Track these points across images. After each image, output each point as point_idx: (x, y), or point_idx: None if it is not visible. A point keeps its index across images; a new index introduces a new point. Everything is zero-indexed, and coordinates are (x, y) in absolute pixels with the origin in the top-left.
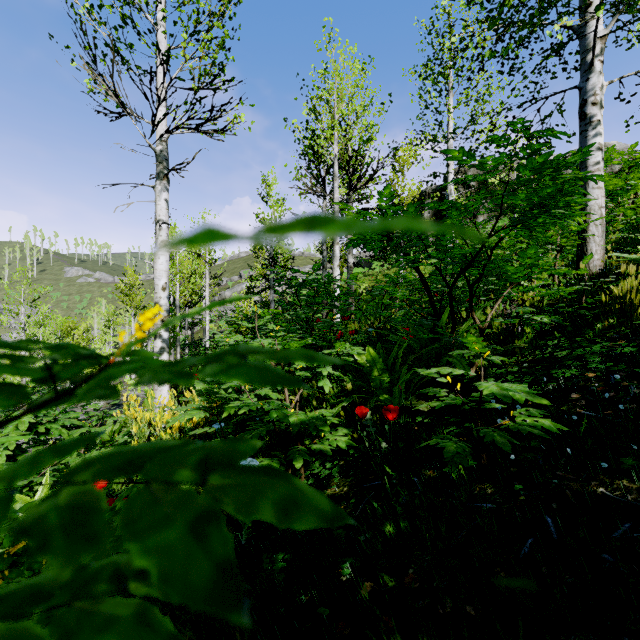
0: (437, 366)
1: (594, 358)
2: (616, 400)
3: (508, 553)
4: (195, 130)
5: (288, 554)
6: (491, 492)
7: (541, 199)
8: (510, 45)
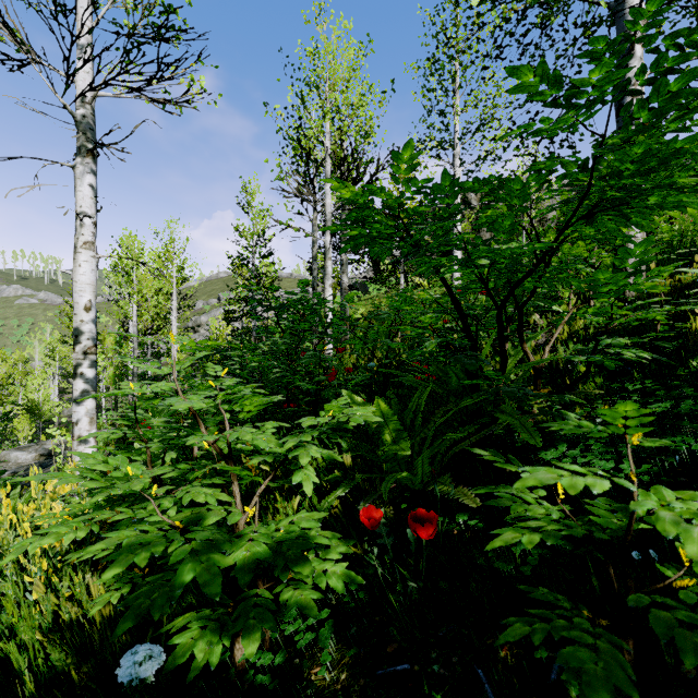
0: (479, 425)
1: None
2: None
3: None
4: (133, 90)
5: None
6: None
7: (660, 162)
8: None
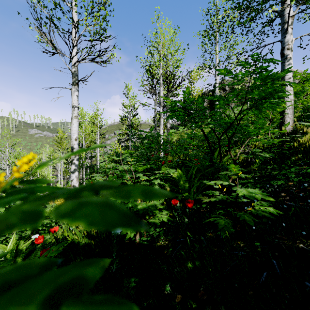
0: (212, 179)
1: (292, 175)
2: (305, 197)
3: (253, 280)
4: (91, 61)
5: (137, 278)
6: (242, 245)
7: (266, 94)
8: (248, 19)
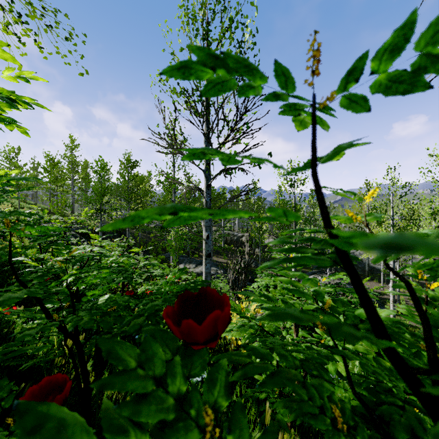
0: None
1: None
2: None
3: None
4: None
5: None
6: None
7: None
8: None
